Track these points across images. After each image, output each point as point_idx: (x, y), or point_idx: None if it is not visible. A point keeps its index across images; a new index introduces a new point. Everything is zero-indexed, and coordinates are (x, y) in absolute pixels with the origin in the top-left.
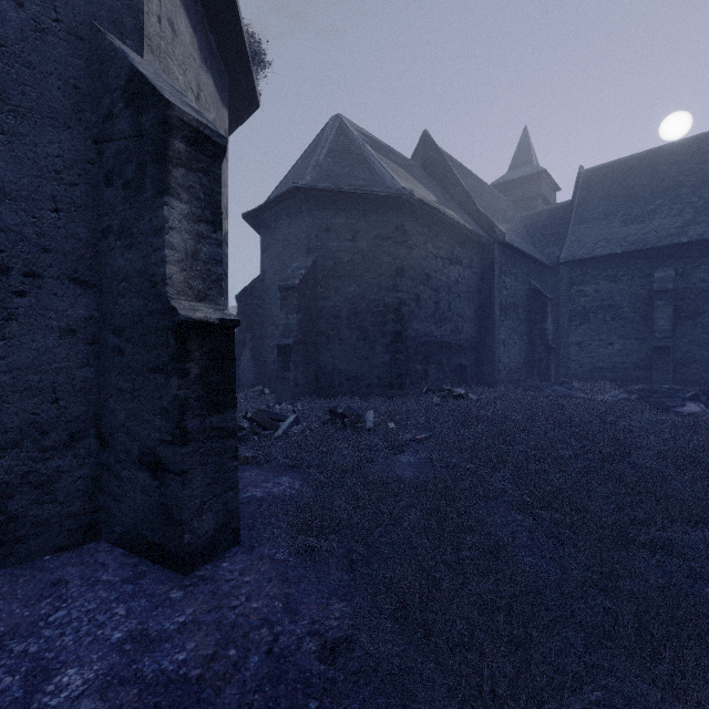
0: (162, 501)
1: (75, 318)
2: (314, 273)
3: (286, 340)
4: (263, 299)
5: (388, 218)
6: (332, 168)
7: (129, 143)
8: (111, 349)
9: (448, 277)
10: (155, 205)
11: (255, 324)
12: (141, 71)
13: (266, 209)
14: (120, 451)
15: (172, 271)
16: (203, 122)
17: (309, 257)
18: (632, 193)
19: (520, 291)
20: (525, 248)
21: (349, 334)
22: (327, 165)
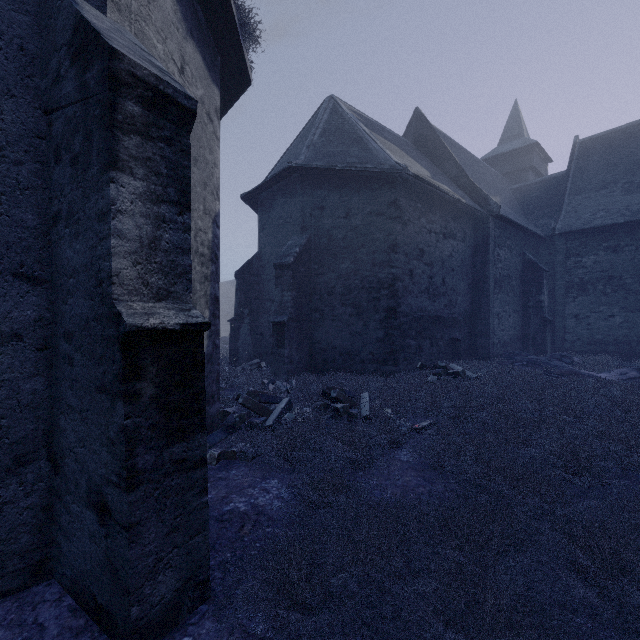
0: (108, 555)
1: (21, 320)
2: (308, 250)
3: (281, 317)
4: (260, 276)
5: (381, 194)
6: (326, 147)
7: (76, 109)
8: (62, 356)
9: (441, 251)
10: (101, 183)
11: (252, 299)
12: (86, 17)
13: (263, 190)
14: (69, 480)
15: (120, 266)
16: (163, 79)
17: (303, 235)
18: (634, 160)
19: (514, 264)
20: (519, 220)
21: (343, 310)
22: (321, 144)
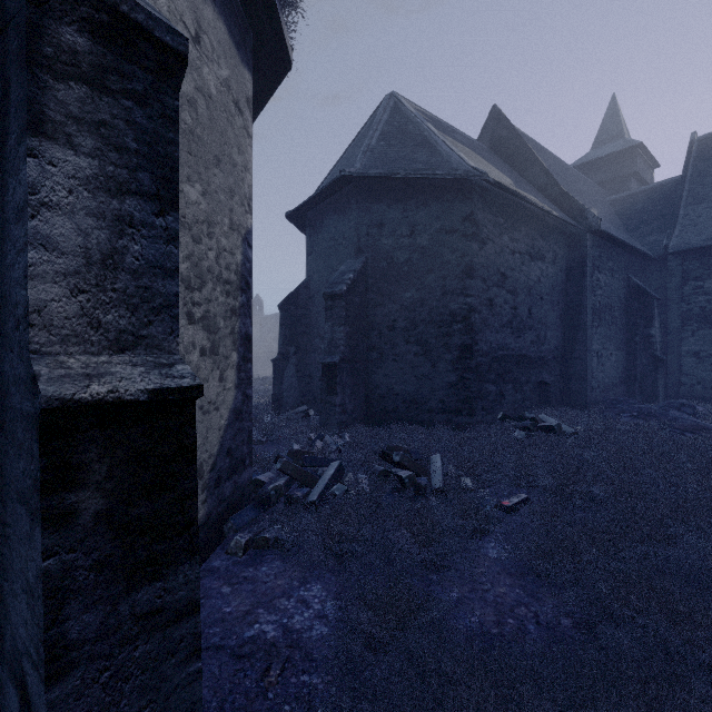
0: None
1: None
2: (364, 276)
3: (331, 357)
4: (308, 308)
5: (454, 207)
6: (386, 152)
7: None
8: None
9: (527, 276)
10: (18, 159)
11: (299, 335)
12: None
13: (311, 206)
14: None
15: (45, 296)
16: None
17: (359, 258)
18: None
19: (616, 290)
20: (623, 237)
21: (406, 348)
22: (380, 149)
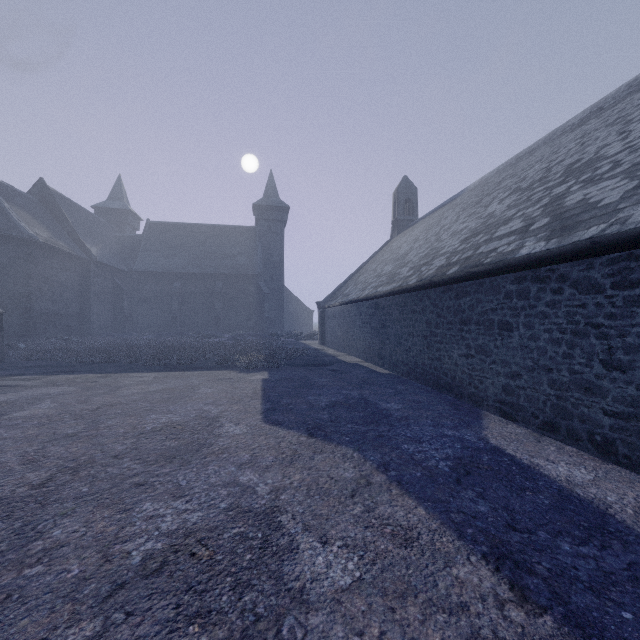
0: None
1: None
2: None
3: None
4: None
5: (22, 248)
6: None
7: None
8: None
9: (60, 278)
10: None
11: None
12: None
13: None
14: None
15: None
16: None
17: None
18: (169, 242)
19: (108, 286)
20: (112, 262)
21: None
22: None
